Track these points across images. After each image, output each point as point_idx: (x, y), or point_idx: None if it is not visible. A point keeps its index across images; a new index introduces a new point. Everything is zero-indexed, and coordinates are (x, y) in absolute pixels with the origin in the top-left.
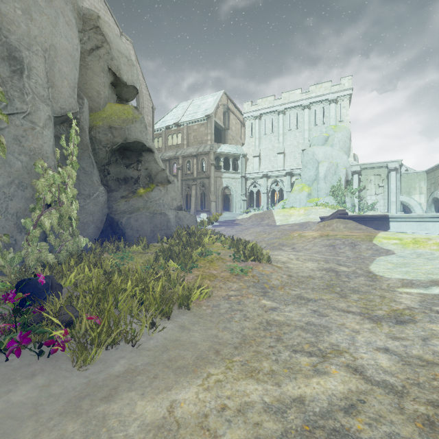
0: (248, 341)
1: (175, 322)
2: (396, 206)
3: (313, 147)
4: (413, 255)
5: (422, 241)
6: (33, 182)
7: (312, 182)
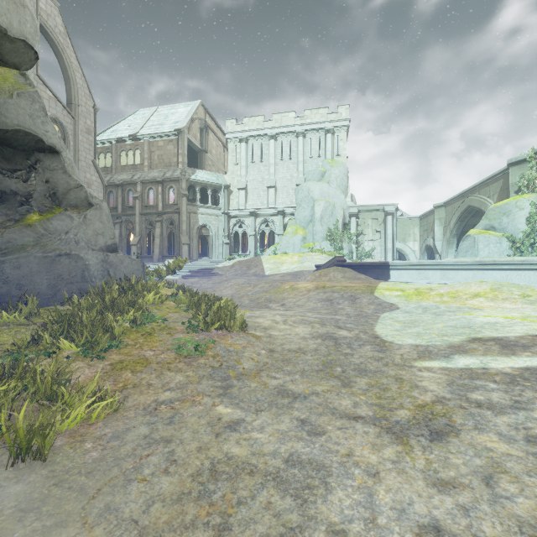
0: None
1: None
2: (393, 254)
3: (309, 182)
4: (419, 310)
5: (424, 292)
6: None
7: (307, 223)
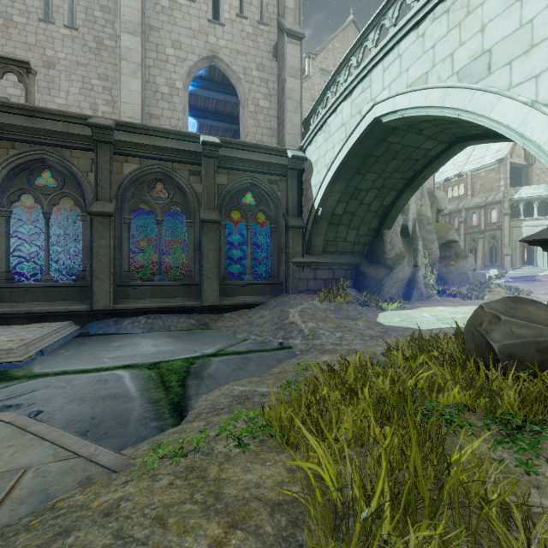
0: None
1: (480, 301)
2: None
3: None
4: None
5: None
6: None
7: None
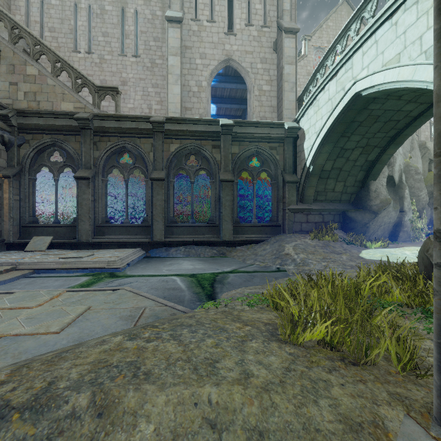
0: None
1: None
2: None
3: None
4: None
5: None
6: None
7: None
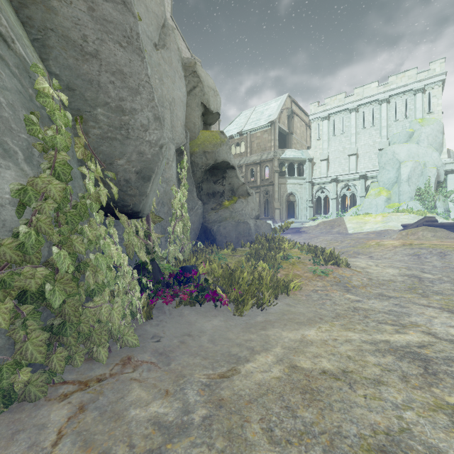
0: (342, 316)
1: (282, 301)
2: None
3: (393, 145)
4: None
5: None
6: (172, 201)
7: (392, 185)
